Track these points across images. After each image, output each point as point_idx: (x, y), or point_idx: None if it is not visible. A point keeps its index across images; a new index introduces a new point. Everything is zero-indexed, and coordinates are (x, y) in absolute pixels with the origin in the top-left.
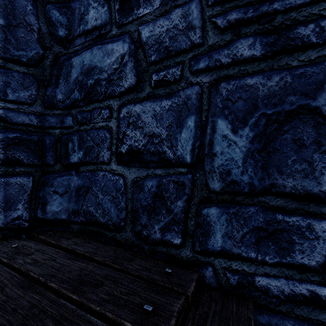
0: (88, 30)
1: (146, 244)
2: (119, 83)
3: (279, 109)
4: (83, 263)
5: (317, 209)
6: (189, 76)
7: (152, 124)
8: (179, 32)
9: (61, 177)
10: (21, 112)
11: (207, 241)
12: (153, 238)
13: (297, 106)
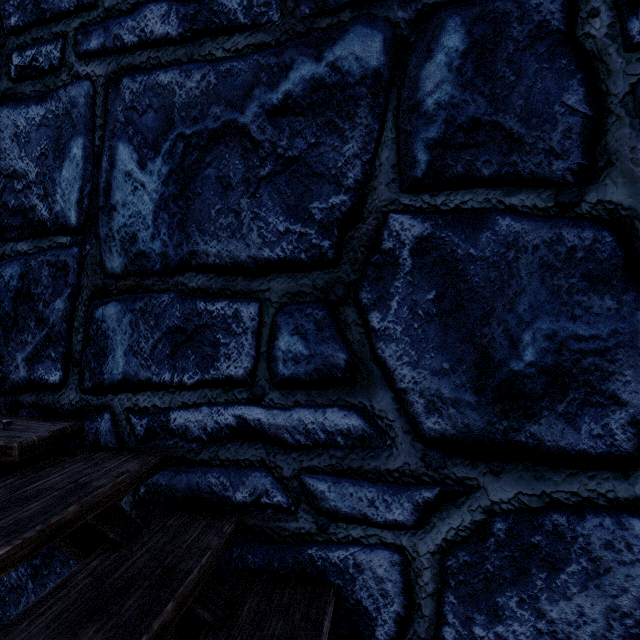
0: None
1: (1, 394)
2: None
3: (201, 128)
4: None
5: (246, 286)
6: (75, 61)
7: (11, 153)
8: None
9: None
10: None
11: (102, 366)
12: (14, 379)
13: (222, 123)
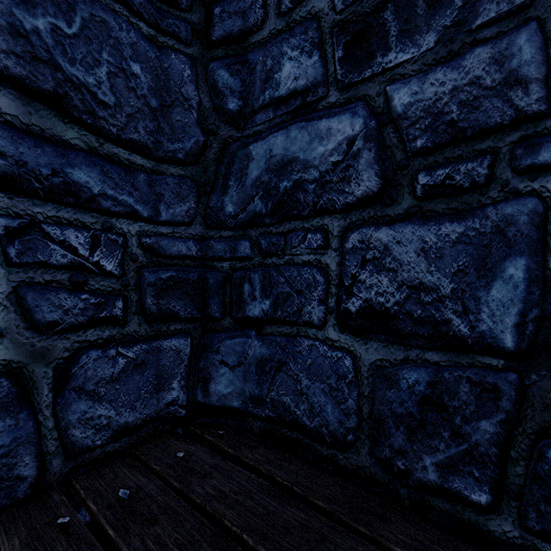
0: (281, 98)
1: (403, 485)
2: (344, 189)
3: None
4: (301, 512)
5: None
6: (511, 177)
7: (416, 266)
8: (483, 92)
9: (232, 338)
10: (176, 237)
11: None
12: (420, 478)
13: None
